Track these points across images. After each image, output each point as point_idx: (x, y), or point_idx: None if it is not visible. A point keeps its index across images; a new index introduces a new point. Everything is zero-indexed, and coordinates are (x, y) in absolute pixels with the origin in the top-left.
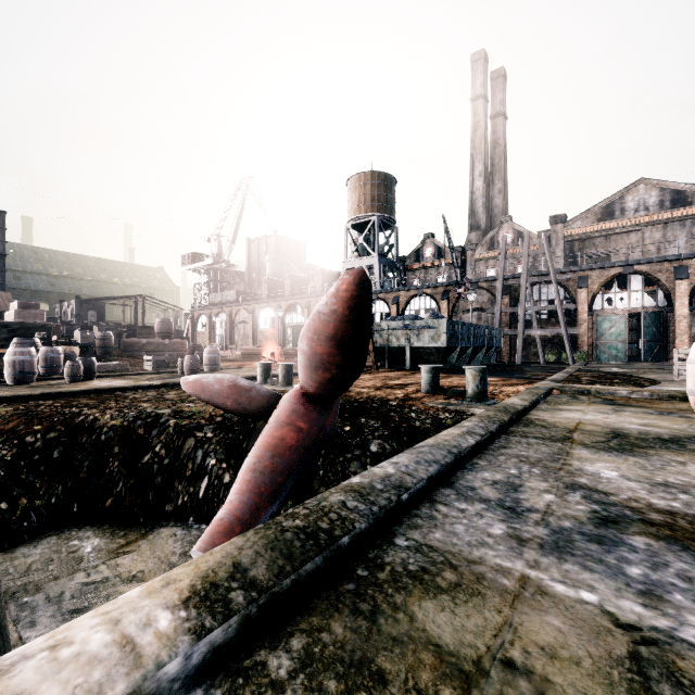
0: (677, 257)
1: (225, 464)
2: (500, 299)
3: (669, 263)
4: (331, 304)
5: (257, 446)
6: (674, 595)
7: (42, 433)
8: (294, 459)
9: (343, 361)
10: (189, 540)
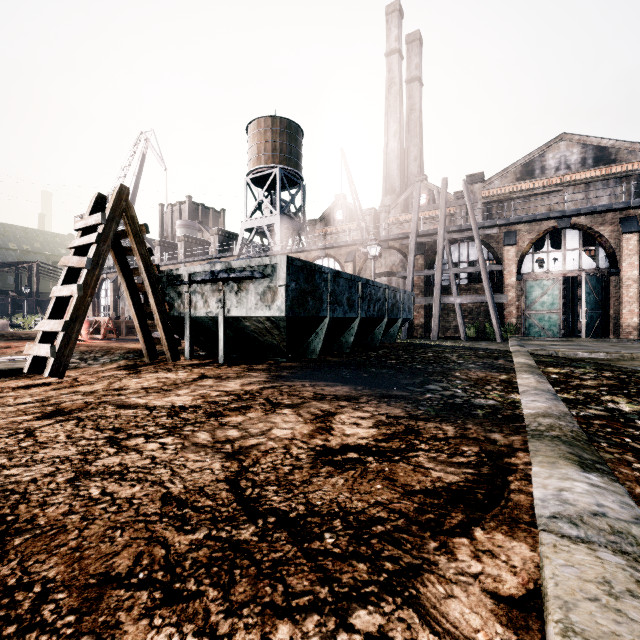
0: (625, 205)
1: None
2: (412, 259)
3: (614, 213)
4: None
5: None
6: None
7: None
8: None
9: None
10: None
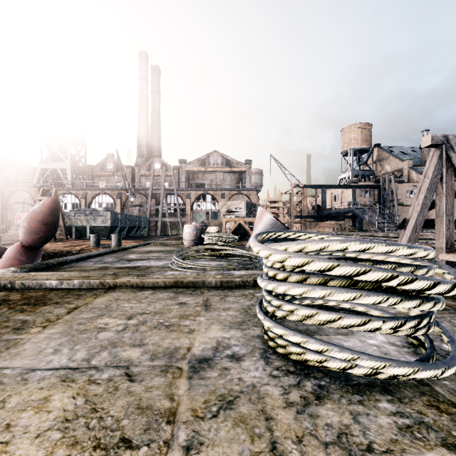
0: (221, 189)
1: None
2: (150, 200)
3: (219, 191)
4: (41, 208)
5: None
6: (118, 264)
7: None
8: None
9: (46, 230)
10: None
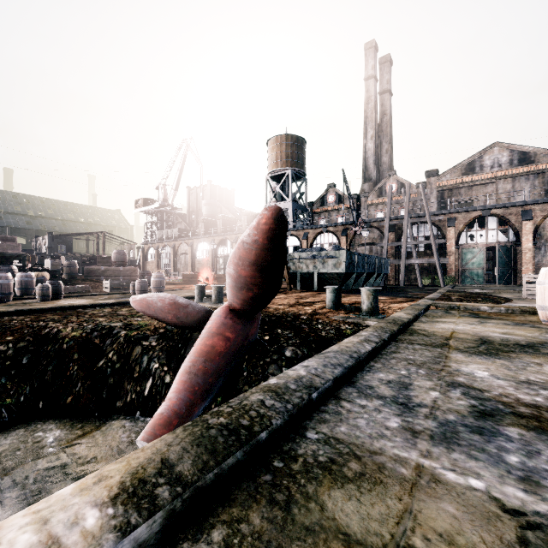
0: (523, 203)
1: (166, 367)
2: (387, 235)
3: (517, 208)
4: (253, 235)
5: (192, 353)
6: None
7: (13, 343)
8: (223, 363)
9: (263, 282)
10: (136, 430)
